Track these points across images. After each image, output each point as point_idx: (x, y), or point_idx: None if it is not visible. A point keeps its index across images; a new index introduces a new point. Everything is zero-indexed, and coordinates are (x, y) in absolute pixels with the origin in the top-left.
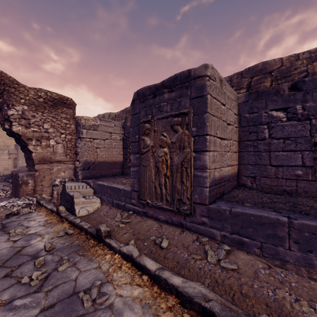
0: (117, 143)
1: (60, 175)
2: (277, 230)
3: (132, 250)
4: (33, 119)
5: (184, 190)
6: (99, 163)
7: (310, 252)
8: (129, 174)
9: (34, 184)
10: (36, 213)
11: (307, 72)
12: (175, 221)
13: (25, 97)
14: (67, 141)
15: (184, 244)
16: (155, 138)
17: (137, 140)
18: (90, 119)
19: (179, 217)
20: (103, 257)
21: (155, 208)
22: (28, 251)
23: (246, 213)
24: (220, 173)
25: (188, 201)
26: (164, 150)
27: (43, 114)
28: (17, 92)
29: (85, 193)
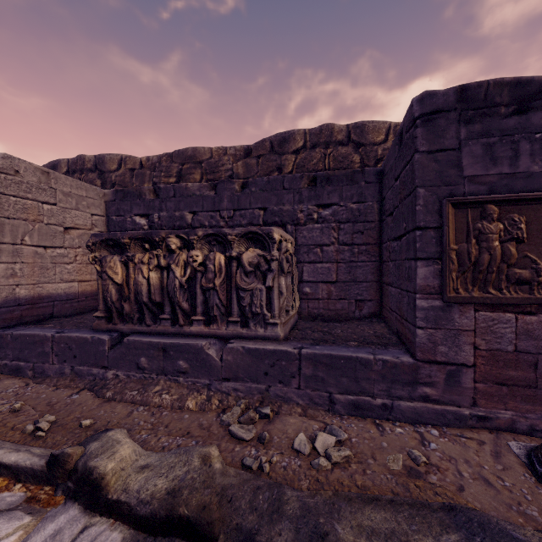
0: None
1: None
2: (46, 346)
3: None
4: None
5: None
6: None
7: (66, 362)
8: None
9: None
10: None
11: (232, 171)
12: None
13: None
14: None
15: None
16: None
17: None
18: None
19: None
20: None
21: None
22: None
23: (24, 334)
24: (36, 291)
25: None
26: None
27: None
28: None
29: None
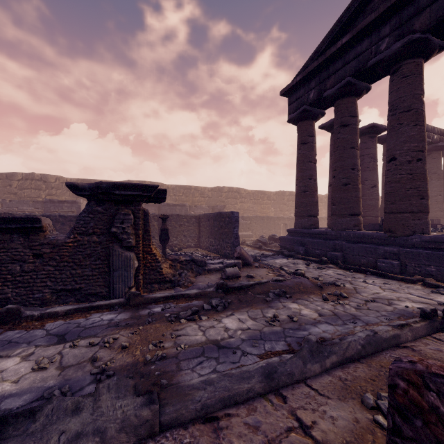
0: None
1: None
2: None
3: None
4: None
5: None
6: None
7: None
8: None
9: None
10: None
11: None
12: None
13: None
14: None
15: None
16: None
17: None
18: None
19: None
20: None
21: None
22: None
23: None
24: None
25: None
26: None
27: None
28: None
29: None
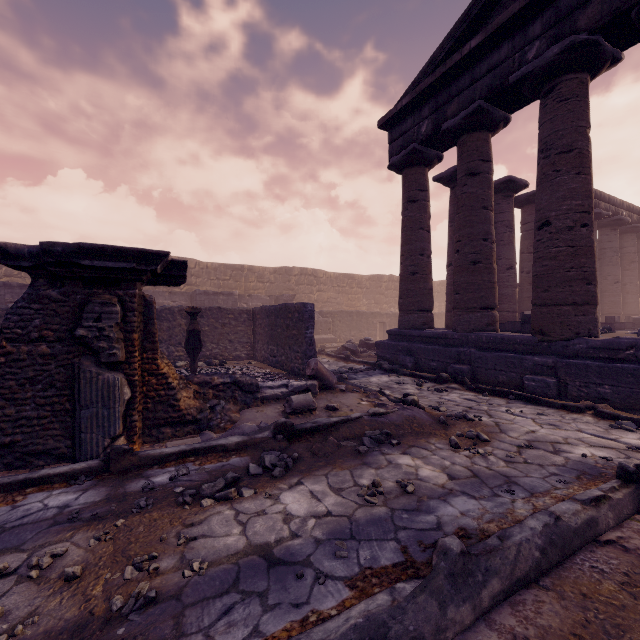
0: None
1: None
2: None
3: None
4: None
5: None
6: None
7: None
8: None
9: None
10: None
11: None
12: None
13: None
14: None
15: None
16: None
17: None
18: None
19: None
20: None
21: None
22: None
23: None
24: None
25: None
26: None
27: None
28: None
29: None
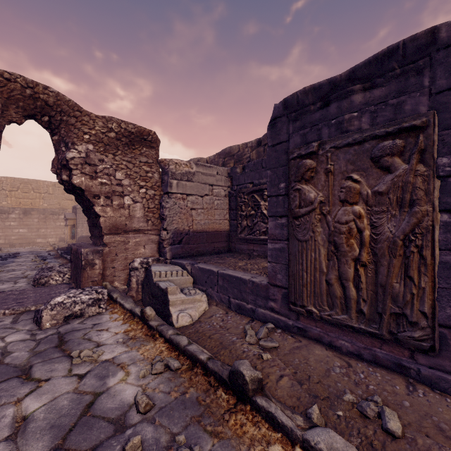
0: (221, 202)
1: (138, 252)
2: None
3: (343, 450)
4: (101, 165)
5: (412, 296)
6: (195, 233)
7: None
8: (239, 250)
9: (102, 265)
10: (108, 316)
11: None
12: (382, 358)
13: (90, 131)
14: (148, 199)
15: (443, 428)
16: (328, 187)
17: (282, 193)
18: (182, 164)
19: (394, 350)
20: (264, 449)
21: (326, 323)
22: (106, 407)
23: None
24: None
25: (426, 320)
26: (354, 209)
27: (114, 157)
28: (79, 124)
29: (181, 284)
